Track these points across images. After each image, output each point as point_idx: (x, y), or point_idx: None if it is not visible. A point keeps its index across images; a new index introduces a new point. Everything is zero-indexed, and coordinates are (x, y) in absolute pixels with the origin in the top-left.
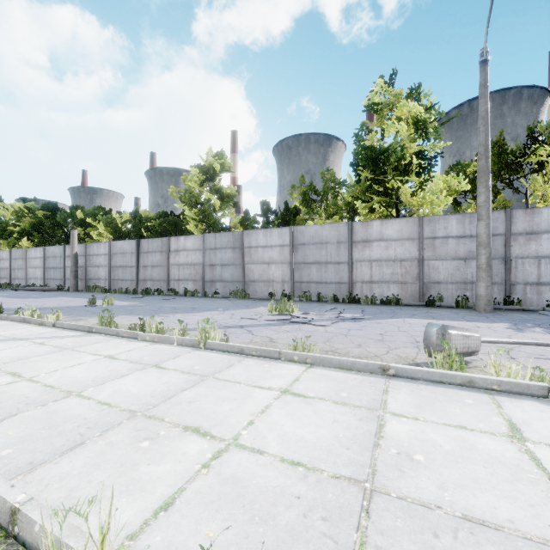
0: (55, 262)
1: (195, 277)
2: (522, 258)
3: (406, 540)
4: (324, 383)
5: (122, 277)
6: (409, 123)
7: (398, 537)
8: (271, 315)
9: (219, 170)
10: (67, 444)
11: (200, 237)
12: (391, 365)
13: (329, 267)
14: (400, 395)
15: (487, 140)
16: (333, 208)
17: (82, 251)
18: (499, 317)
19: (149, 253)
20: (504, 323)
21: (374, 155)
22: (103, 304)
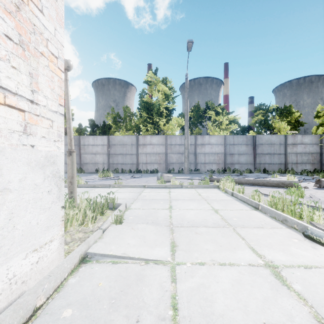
0: None
1: None
2: (200, 153)
3: (141, 201)
4: (126, 190)
5: None
6: (162, 93)
7: (140, 201)
8: (100, 178)
9: None
10: None
11: None
12: (146, 184)
13: (127, 156)
14: (147, 190)
15: (188, 108)
16: (129, 126)
17: None
18: (190, 175)
19: None
20: (189, 176)
21: (148, 105)
22: None
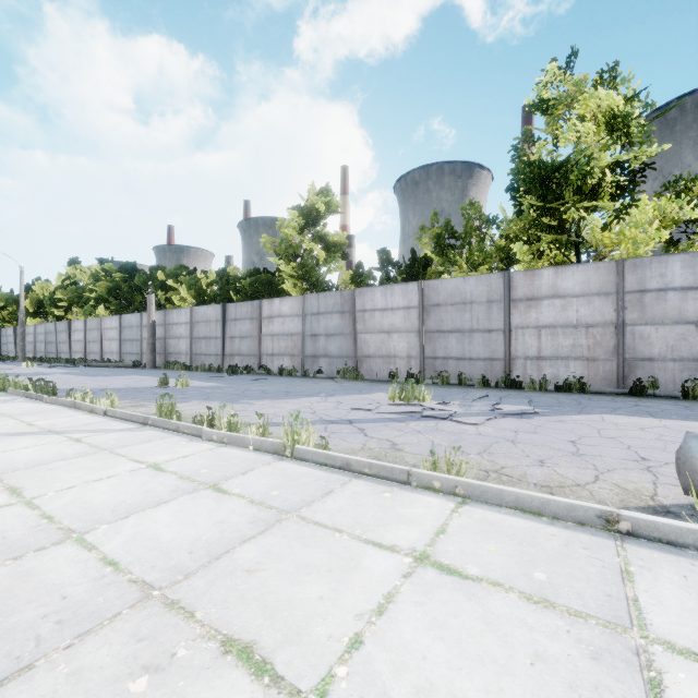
0: (131, 333)
1: (293, 350)
2: None
3: None
4: (494, 543)
5: (205, 351)
6: (598, 123)
7: None
8: (392, 405)
9: (324, 211)
10: (1, 667)
11: (299, 299)
12: (623, 514)
13: (475, 337)
14: (662, 588)
15: None
16: (478, 256)
17: (161, 319)
18: None
19: (237, 321)
20: None
21: (543, 173)
22: (177, 385)
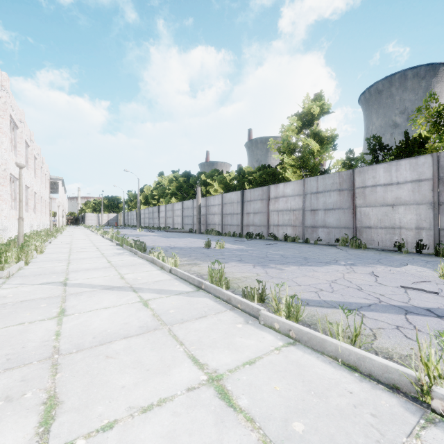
0: (188, 212)
1: (294, 222)
2: None
3: None
4: None
5: (230, 222)
6: None
7: None
8: None
9: (317, 113)
10: None
11: (300, 182)
12: None
13: None
14: None
15: None
16: None
17: (204, 203)
18: None
19: (251, 202)
20: None
21: None
22: (216, 247)
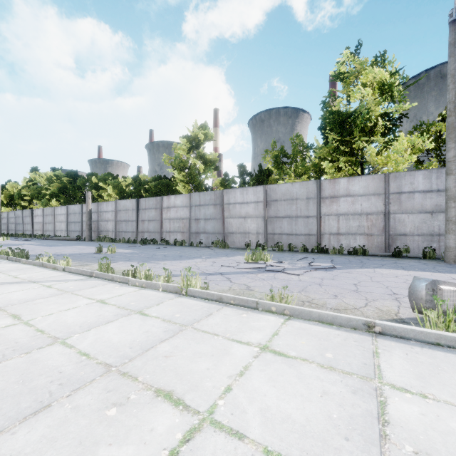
0: (75, 217)
1: (183, 229)
2: None
3: None
4: (305, 339)
5: (125, 229)
6: (374, 88)
7: None
8: (247, 263)
9: (203, 139)
10: (33, 406)
11: (187, 196)
12: (377, 322)
13: (299, 221)
14: (393, 360)
15: None
16: (301, 169)
17: (95, 208)
18: None
19: (146, 210)
20: None
21: (341, 118)
22: (108, 252)
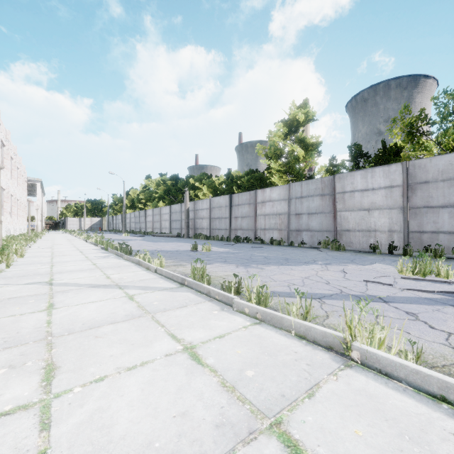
0: (176, 216)
1: (280, 226)
2: None
3: None
4: None
5: (218, 226)
6: None
7: None
8: (408, 279)
9: (303, 120)
10: None
11: (285, 187)
12: None
13: None
14: None
15: None
16: (453, 138)
17: (192, 207)
18: None
19: (239, 206)
20: None
21: None
22: (202, 250)
